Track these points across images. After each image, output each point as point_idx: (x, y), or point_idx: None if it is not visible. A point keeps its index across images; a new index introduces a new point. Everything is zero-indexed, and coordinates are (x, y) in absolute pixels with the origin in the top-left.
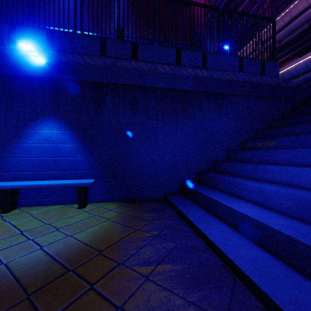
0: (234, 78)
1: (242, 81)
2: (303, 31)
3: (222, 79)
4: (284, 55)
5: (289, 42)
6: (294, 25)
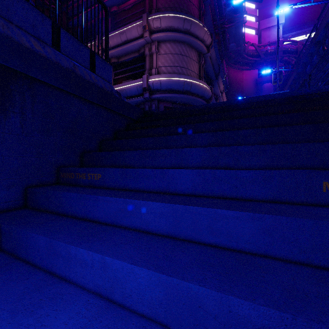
0: (41, 51)
1: (58, 65)
2: (136, 58)
3: (9, 39)
4: (122, 73)
5: (126, 62)
6: (129, 48)
